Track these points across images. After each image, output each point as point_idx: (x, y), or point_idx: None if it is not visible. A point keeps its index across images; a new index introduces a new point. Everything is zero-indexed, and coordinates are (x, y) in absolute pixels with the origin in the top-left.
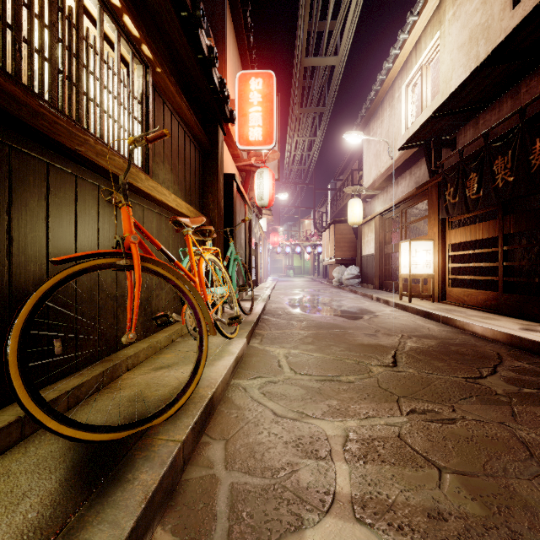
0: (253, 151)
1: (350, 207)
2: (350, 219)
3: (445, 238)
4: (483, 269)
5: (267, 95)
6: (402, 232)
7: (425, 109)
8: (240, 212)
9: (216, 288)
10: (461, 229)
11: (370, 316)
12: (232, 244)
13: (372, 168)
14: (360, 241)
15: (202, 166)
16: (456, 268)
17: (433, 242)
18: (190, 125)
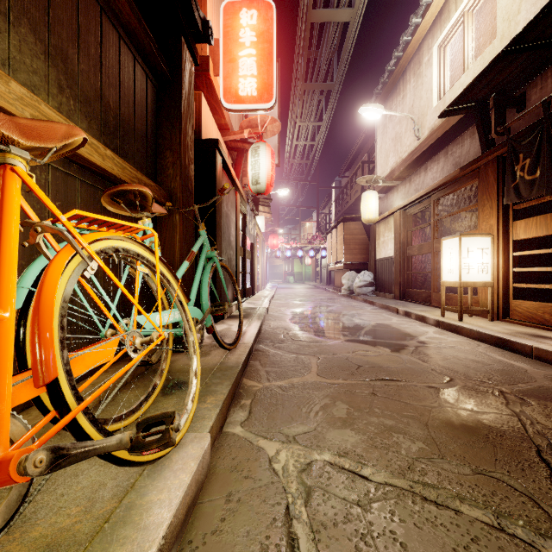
0: (245, 112)
1: (364, 201)
2: (364, 215)
3: (508, 232)
4: None
5: (263, 33)
6: (434, 228)
7: (472, 65)
8: (228, 199)
9: (152, 315)
10: (539, 218)
11: (415, 344)
12: (203, 232)
13: (389, 155)
14: (374, 242)
15: (155, 104)
16: (521, 274)
17: (491, 238)
18: None
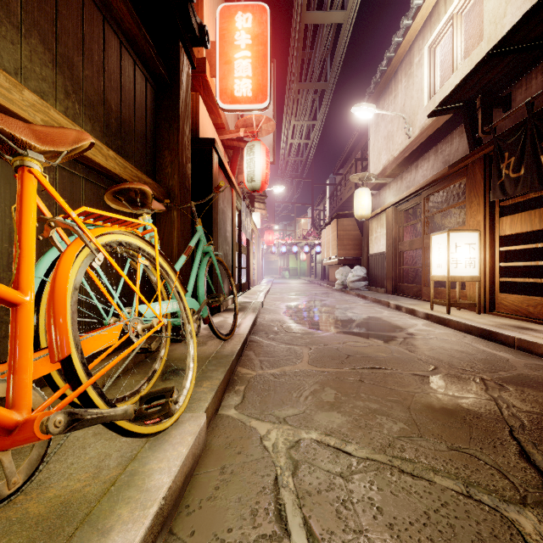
0: (240, 112)
1: (357, 198)
2: (357, 212)
3: (495, 228)
4: (542, 269)
5: (258, 36)
6: (424, 224)
7: (460, 66)
8: (224, 196)
9: (152, 305)
10: (524, 214)
11: (404, 336)
12: (200, 228)
13: (382, 153)
14: (367, 238)
15: (154, 105)
16: (507, 268)
17: (478, 234)
18: (112, 2)
